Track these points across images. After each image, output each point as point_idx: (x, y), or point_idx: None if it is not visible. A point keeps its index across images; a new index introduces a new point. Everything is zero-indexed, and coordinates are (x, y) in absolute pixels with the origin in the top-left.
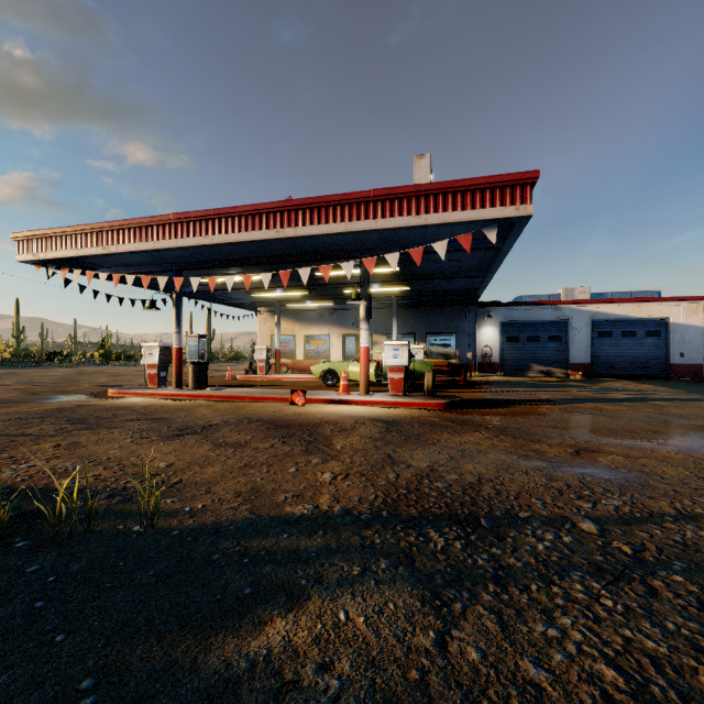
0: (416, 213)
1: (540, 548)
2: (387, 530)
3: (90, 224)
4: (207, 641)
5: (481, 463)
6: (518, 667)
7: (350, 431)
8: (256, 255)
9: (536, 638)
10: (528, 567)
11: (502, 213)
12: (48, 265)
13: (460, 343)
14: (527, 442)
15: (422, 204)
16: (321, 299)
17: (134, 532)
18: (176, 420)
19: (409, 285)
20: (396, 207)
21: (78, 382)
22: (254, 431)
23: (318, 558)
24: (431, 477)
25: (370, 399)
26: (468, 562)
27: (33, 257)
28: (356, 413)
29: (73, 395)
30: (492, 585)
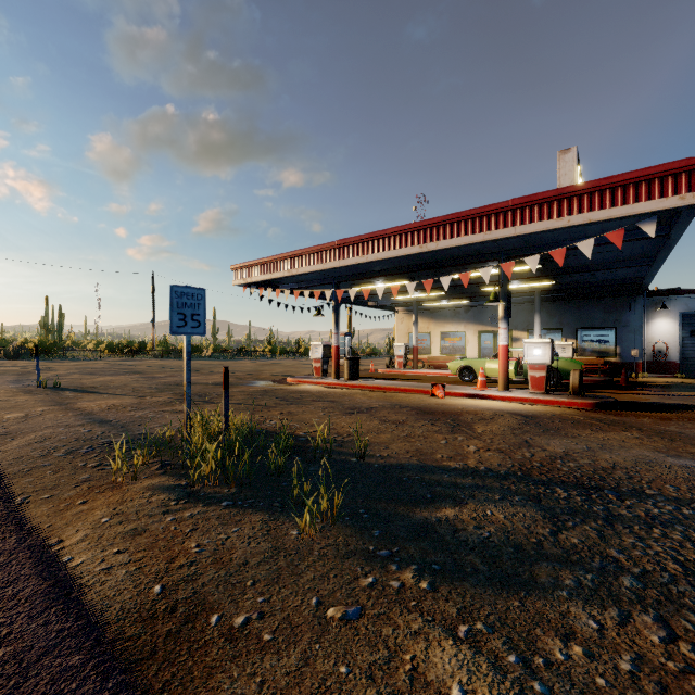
0: (557, 216)
1: (655, 511)
2: (521, 483)
3: (280, 255)
4: (412, 510)
5: (619, 455)
6: (605, 551)
7: (489, 421)
8: (400, 266)
9: (624, 544)
10: (637, 517)
11: (661, 205)
12: (252, 286)
13: (621, 339)
14: (686, 445)
15: (565, 206)
16: (457, 298)
17: (352, 462)
18: (345, 403)
19: (554, 279)
20: (536, 212)
21: (263, 371)
22: (406, 414)
23: (470, 488)
24: (564, 459)
25: (508, 395)
26: (584, 508)
27: (243, 282)
28: (495, 406)
29: (265, 381)
30: (600, 520)
